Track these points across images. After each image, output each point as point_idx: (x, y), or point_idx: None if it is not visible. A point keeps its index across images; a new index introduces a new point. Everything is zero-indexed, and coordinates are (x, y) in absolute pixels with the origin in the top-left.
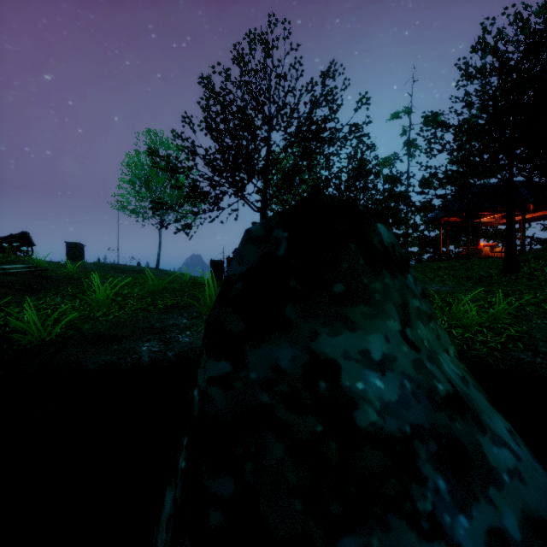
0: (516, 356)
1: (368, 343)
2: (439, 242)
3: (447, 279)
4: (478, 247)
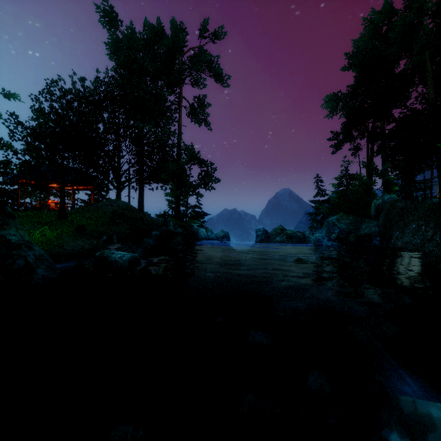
0: (55, 251)
1: (10, 232)
2: (18, 196)
3: (25, 224)
4: (48, 203)
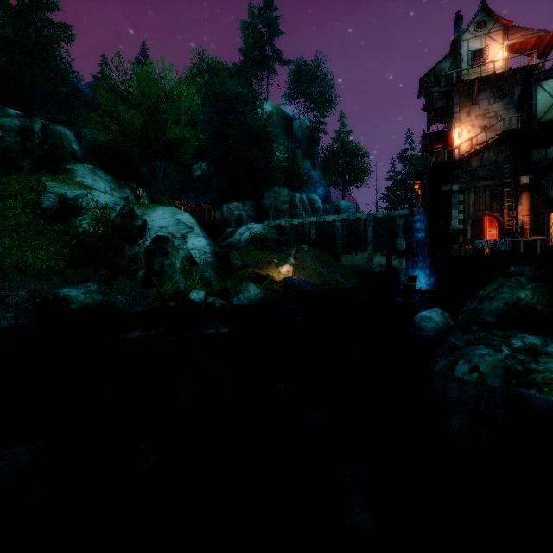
0: None
1: (487, 288)
2: None
3: None
4: None
